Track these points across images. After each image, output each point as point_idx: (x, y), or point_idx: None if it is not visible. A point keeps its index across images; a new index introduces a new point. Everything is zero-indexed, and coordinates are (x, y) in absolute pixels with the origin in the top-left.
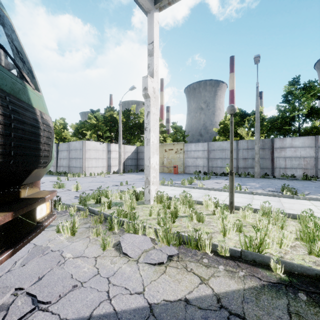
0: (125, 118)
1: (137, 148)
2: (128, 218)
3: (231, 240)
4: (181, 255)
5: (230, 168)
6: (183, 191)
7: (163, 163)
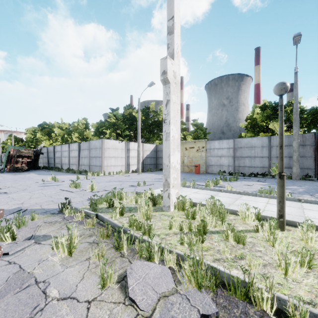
0: (144, 116)
1: (156, 146)
2: (142, 232)
3: (300, 285)
4: (222, 312)
5: (279, 169)
6: (208, 194)
7: (183, 162)
